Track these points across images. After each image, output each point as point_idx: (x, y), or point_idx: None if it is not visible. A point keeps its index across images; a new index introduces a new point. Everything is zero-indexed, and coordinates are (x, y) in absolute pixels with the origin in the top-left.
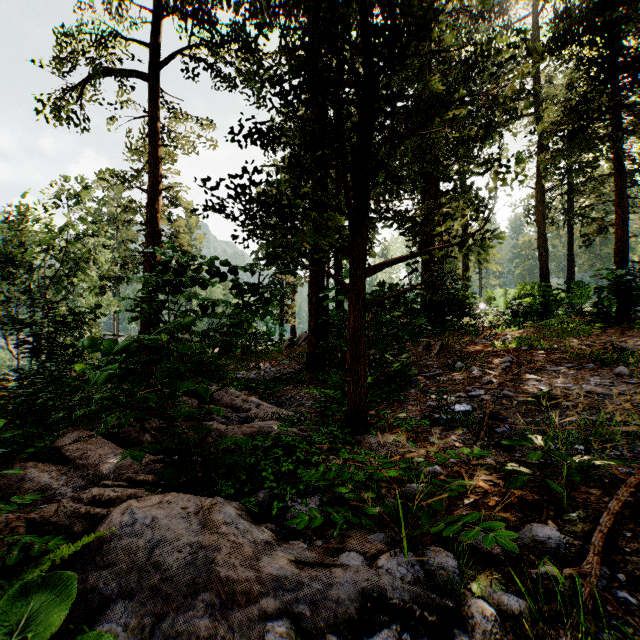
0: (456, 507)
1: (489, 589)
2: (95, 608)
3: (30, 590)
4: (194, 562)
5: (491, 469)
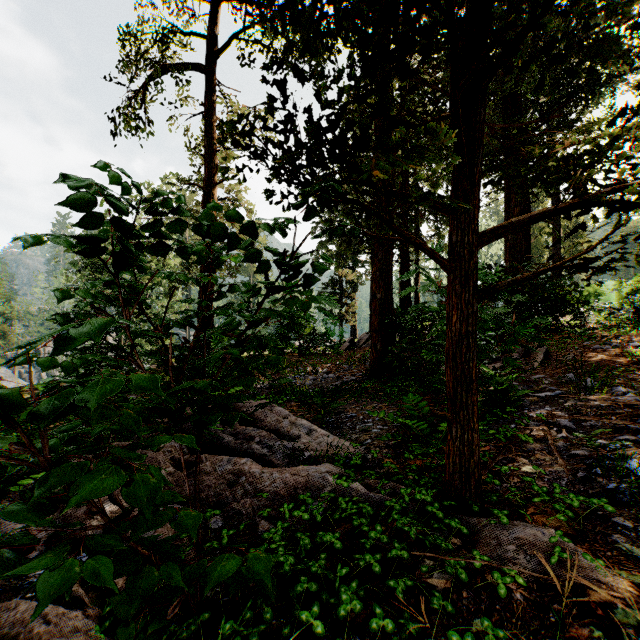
0: None
1: None
2: None
3: None
4: None
5: None
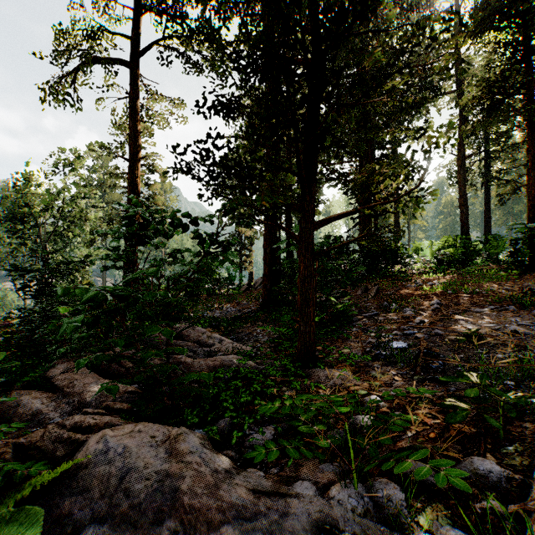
0: (399, 438)
1: (436, 522)
2: (69, 533)
3: (1, 525)
4: (160, 489)
5: (429, 402)
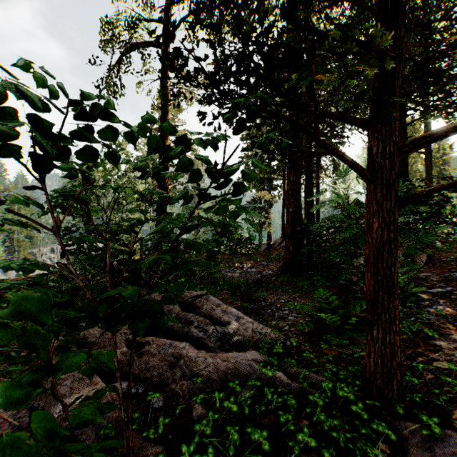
0: None
1: None
2: None
3: None
4: None
5: None
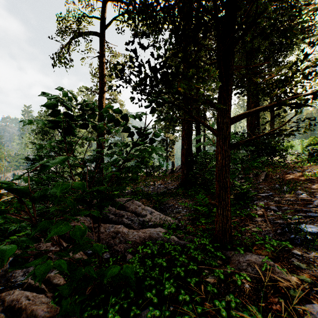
0: None
1: None
2: None
3: None
4: None
5: None
